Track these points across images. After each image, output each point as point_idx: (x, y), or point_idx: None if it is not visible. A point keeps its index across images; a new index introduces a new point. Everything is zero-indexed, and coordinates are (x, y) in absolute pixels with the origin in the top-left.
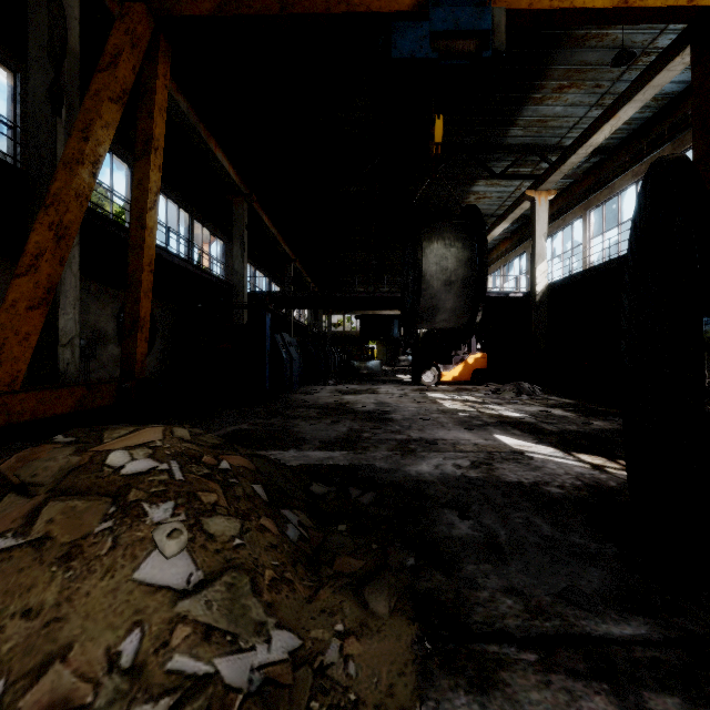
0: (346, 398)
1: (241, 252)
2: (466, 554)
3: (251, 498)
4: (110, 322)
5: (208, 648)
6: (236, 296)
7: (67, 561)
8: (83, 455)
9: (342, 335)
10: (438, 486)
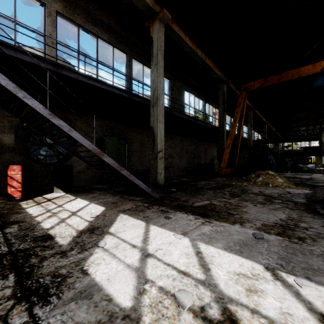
0: (297, 176)
1: (250, 127)
2: (321, 188)
3: (285, 179)
4: (215, 153)
5: (287, 184)
6: (248, 142)
7: (271, 179)
8: (266, 172)
9: (290, 152)
10: (321, 185)
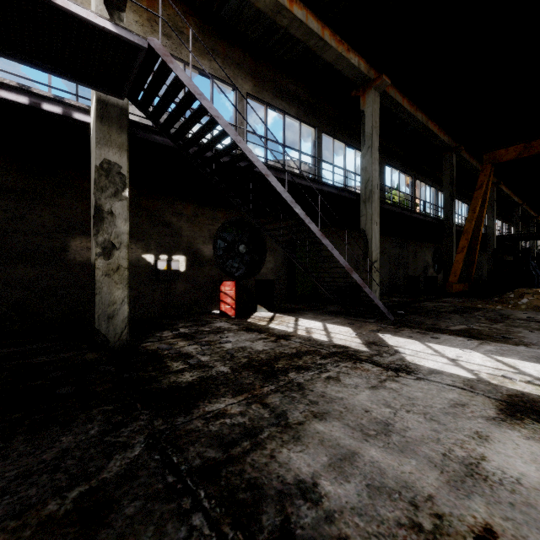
0: None
1: (491, 215)
2: None
3: None
4: (430, 259)
5: None
6: (488, 240)
7: None
8: (533, 290)
9: None
10: None
